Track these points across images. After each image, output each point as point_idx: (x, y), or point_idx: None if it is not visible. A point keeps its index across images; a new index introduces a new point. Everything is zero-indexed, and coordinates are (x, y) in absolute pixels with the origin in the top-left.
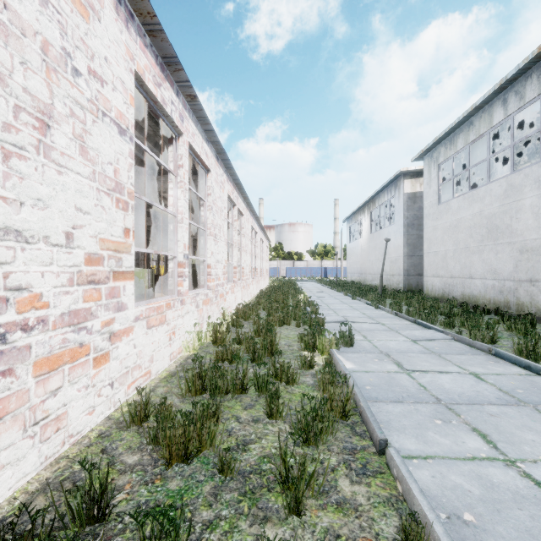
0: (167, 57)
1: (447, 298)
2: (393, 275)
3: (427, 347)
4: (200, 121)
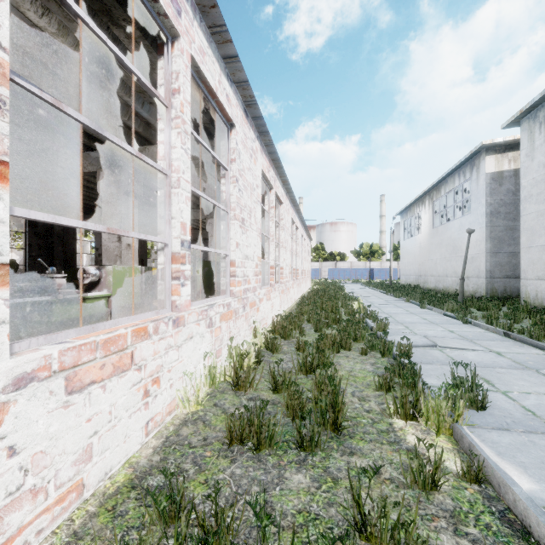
0: None
1: None
2: (468, 277)
3: None
4: (215, 36)
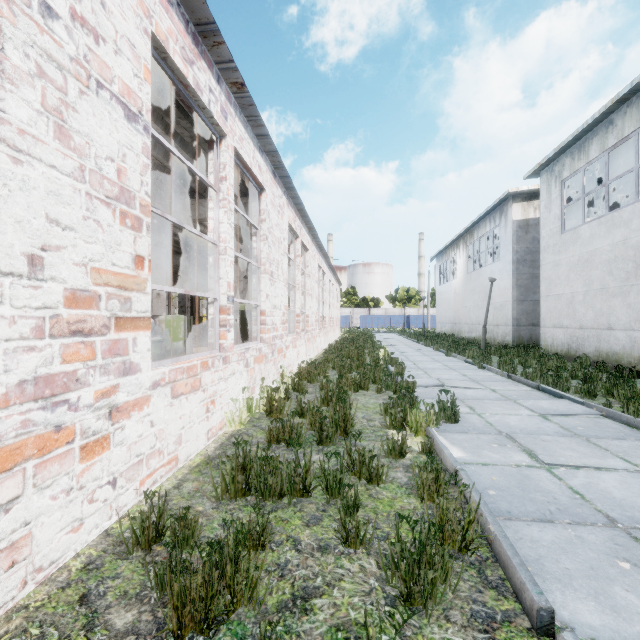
0: (202, 23)
1: (577, 356)
2: (498, 325)
3: (565, 425)
4: (251, 122)
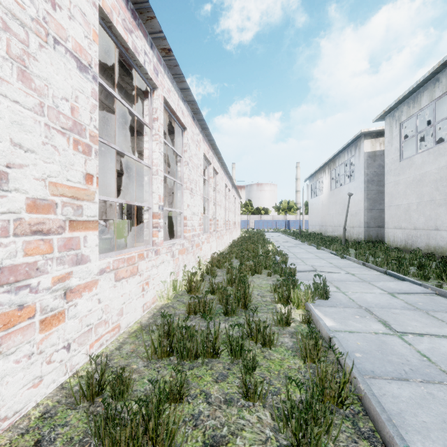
0: (138, 2)
1: (413, 249)
2: (353, 227)
3: (408, 301)
4: (176, 78)
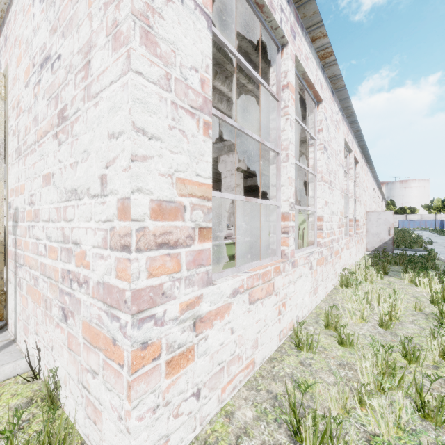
0: (375, 178)
1: None
2: None
3: None
4: (376, 182)
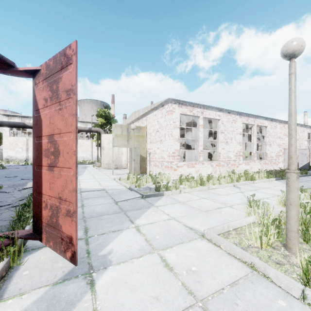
0: None
1: None
2: None
3: None
4: None
